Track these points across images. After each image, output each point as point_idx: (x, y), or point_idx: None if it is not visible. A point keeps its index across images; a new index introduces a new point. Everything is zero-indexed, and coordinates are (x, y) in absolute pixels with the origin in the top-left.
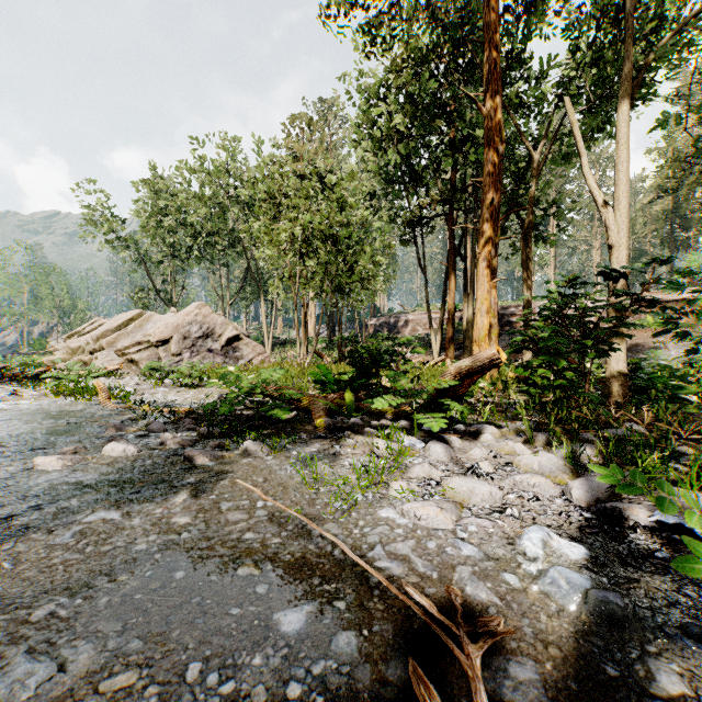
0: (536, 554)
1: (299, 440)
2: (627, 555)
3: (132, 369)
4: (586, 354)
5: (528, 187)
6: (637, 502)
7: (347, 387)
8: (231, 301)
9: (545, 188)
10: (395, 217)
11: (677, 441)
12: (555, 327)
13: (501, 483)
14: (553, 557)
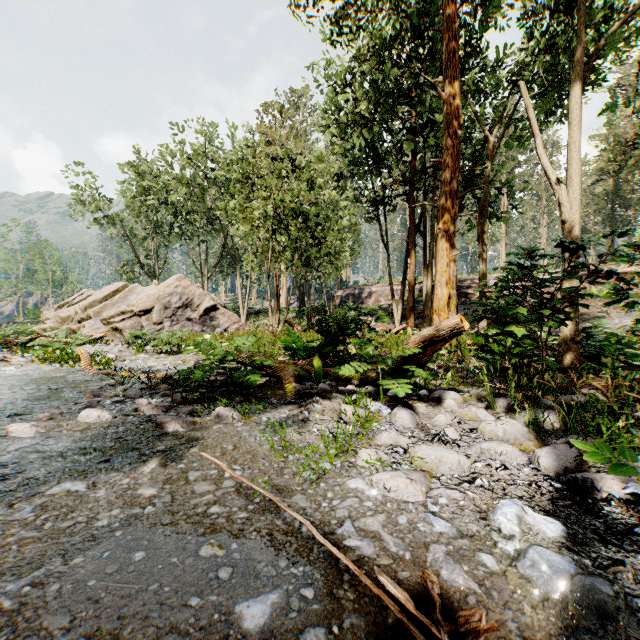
0: (512, 531)
1: (270, 406)
2: (605, 531)
3: (116, 336)
4: (543, 323)
5: (483, 168)
6: (605, 471)
7: (315, 354)
8: (210, 274)
9: (498, 170)
10: (360, 197)
11: (633, 407)
12: (515, 297)
13: (468, 450)
14: (530, 535)
